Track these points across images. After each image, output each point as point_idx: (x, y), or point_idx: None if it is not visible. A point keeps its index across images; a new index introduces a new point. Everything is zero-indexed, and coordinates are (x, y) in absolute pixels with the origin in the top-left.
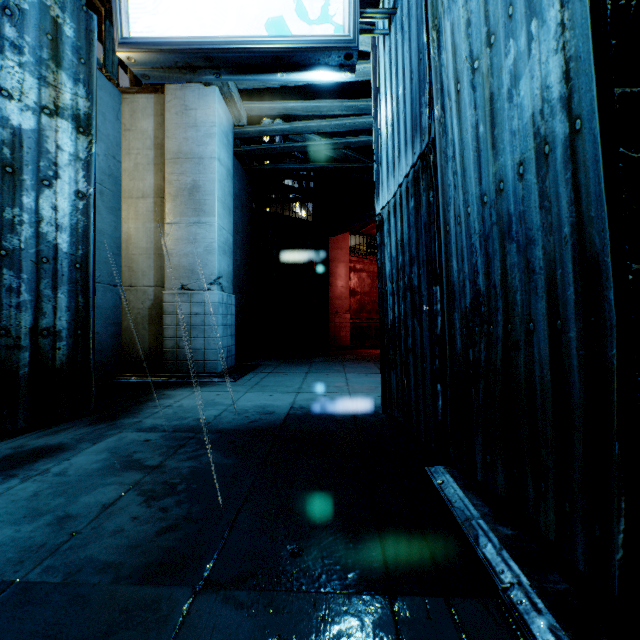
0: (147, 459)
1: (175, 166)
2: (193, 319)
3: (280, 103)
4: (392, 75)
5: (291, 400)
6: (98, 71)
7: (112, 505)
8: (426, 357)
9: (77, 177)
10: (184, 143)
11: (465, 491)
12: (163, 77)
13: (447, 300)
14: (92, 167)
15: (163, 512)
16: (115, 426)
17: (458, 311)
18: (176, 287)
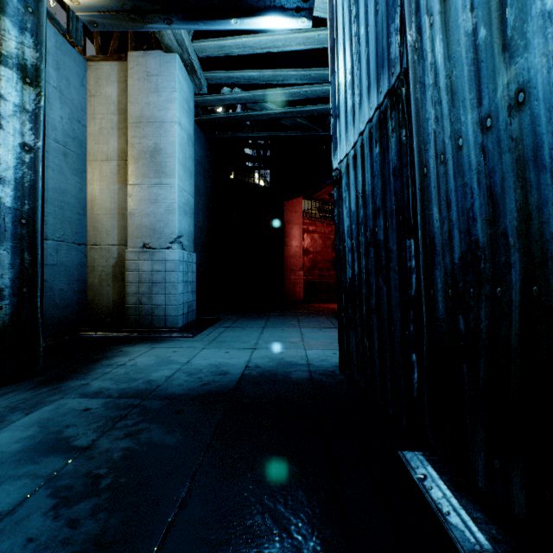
0: (78, 437)
1: (137, 130)
2: (154, 276)
3: (238, 72)
4: (352, 19)
5: (247, 358)
6: (62, 37)
7: (10, 515)
8: (395, 320)
9: (23, 129)
10: (146, 108)
11: (456, 494)
12: (112, 24)
13: (424, 255)
14: (41, 120)
15: (71, 528)
16: (58, 390)
17: (440, 268)
18: (138, 246)
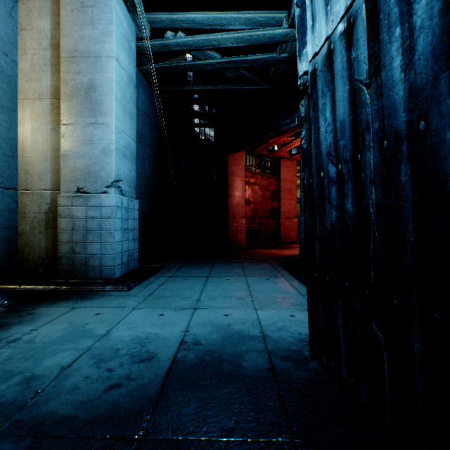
0: None
1: (71, 65)
2: (89, 223)
3: (182, 14)
4: None
5: (184, 325)
6: None
7: None
8: None
9: None
10: (80, 41)
11: None
12: None
13: None
14: None
15: None
16: None
17: None
18: (72, 190)
